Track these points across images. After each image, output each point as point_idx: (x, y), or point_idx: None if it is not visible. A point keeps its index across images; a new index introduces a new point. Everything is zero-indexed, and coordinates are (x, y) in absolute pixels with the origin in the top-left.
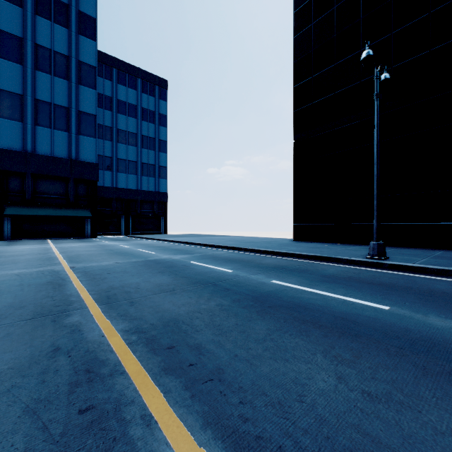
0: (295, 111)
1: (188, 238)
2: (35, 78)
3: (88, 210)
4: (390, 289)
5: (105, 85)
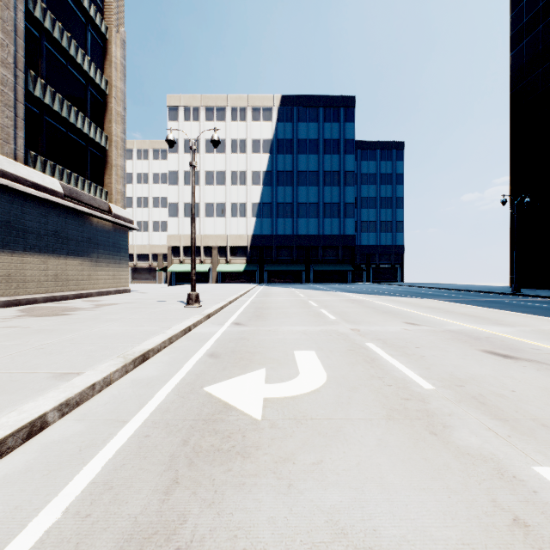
0: (511, 188)
1: (421, 285)
2: (323, 191)
3: (350, 265)
4: (479, 296)
5: None
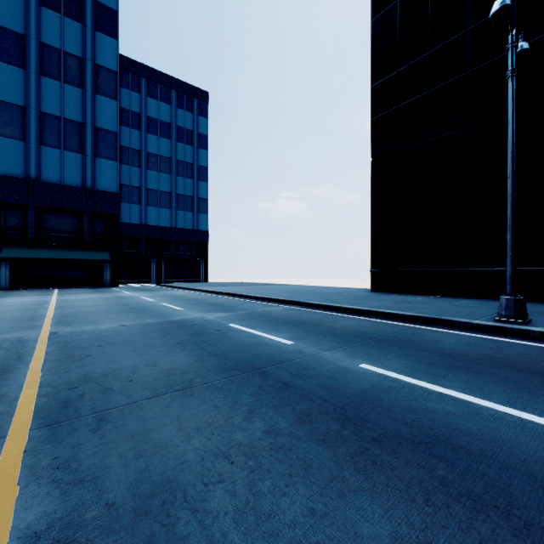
0: (373, 118)
1: (233, 287)
2: (40, 85)
3: (107, 251)
4: None
5: (132, 98)
